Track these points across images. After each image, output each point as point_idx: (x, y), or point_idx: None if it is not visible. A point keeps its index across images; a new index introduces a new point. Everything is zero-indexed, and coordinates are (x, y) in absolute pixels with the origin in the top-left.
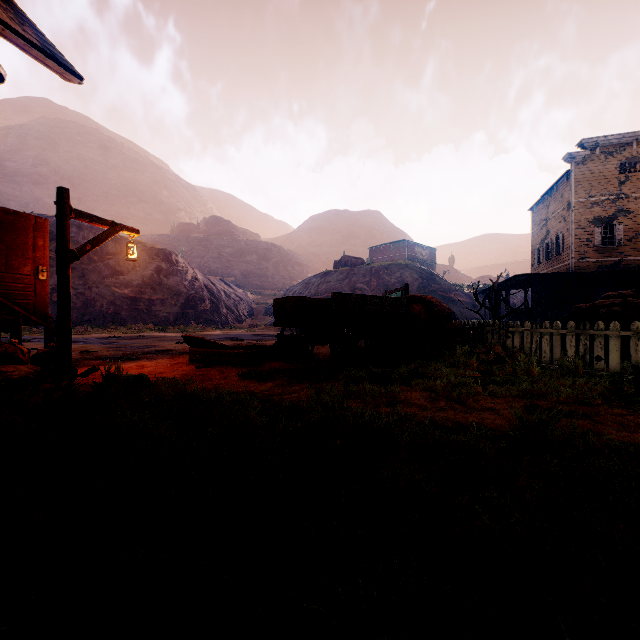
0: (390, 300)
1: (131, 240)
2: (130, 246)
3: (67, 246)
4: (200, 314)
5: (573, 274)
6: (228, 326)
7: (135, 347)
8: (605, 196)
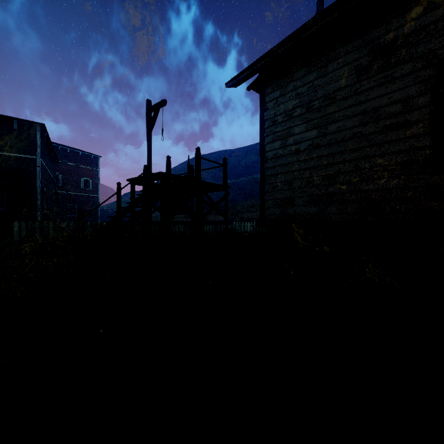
0: None
1: None
2: None
3: None
4: None
5: None
6: None
7: None
8: None
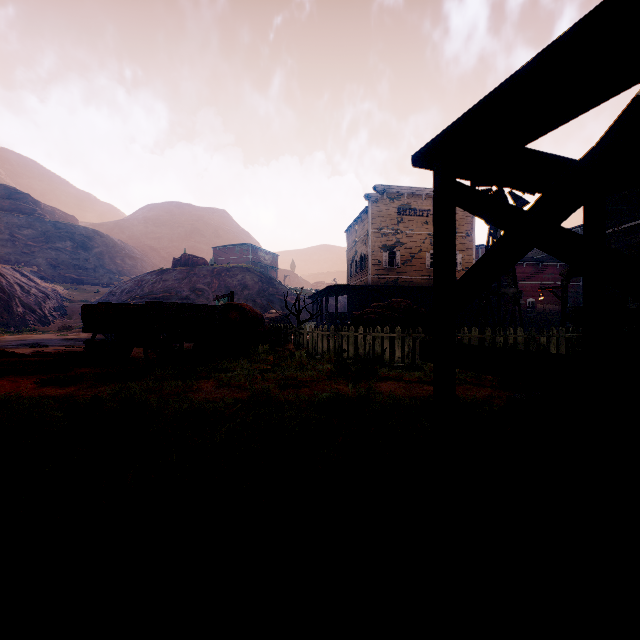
0: (208, 307)
1: None
2: None
3: None
4: None
5: (370, 286)
6: (26, 329)
7: None
8: (389, 230)
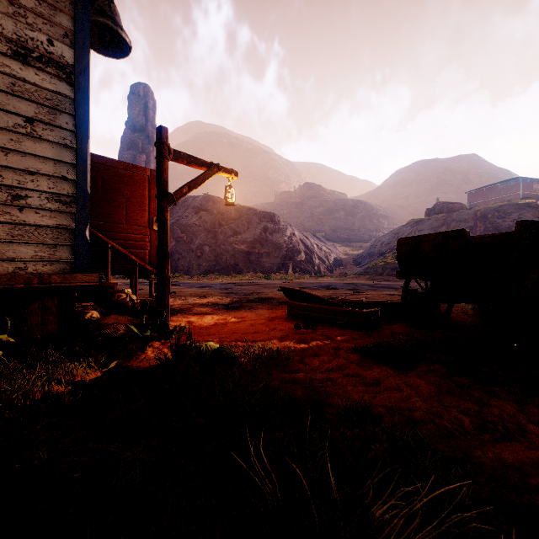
0: None
1: (246, 207)
2: (228, 189)
3: (165, 189)
4: (296, 264)
5: None
6: (320, 275)
7: (243, 293)
8: None
